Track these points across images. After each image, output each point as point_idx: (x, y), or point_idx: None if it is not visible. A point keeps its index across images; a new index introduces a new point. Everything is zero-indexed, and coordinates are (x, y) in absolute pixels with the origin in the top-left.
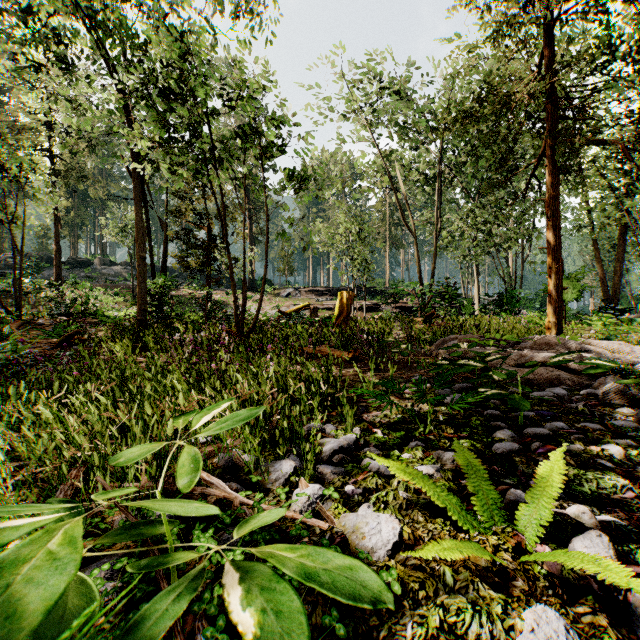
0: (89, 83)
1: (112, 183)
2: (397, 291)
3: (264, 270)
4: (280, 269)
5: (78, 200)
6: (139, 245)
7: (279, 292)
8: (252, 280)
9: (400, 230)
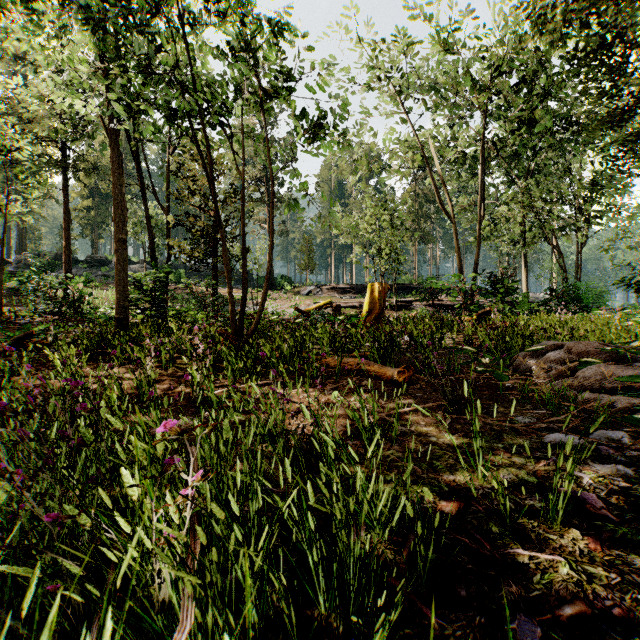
0: (66, 34)
1: (132, 181)
2: (437, 284)
3: (270, 250)
4: (300, 266)
5: (99, 199)
6: (117, 224)
7: (299, 290)
8: (271, 278)
9: (429, 223)
